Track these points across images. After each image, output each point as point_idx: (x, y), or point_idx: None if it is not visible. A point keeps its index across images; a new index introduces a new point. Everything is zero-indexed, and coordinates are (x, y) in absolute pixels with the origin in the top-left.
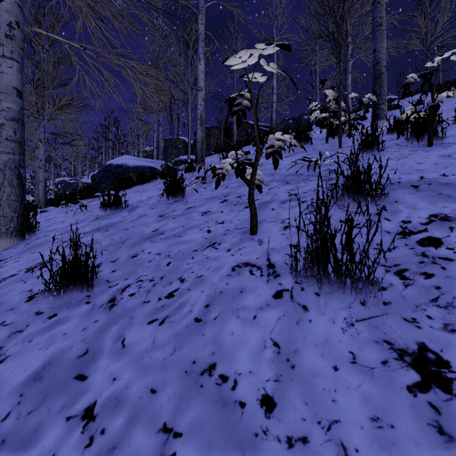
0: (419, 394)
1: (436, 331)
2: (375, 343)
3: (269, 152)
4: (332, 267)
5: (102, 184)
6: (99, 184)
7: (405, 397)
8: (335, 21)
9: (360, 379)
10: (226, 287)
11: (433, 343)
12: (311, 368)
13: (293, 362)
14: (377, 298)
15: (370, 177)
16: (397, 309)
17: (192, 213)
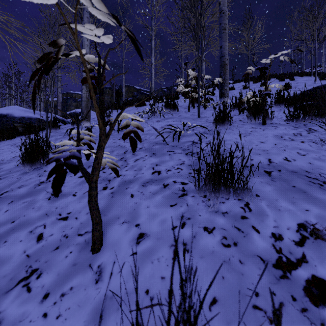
0: None
1: None
2: None
3: (126, 132)
4: None
5: None
6: None
7: None
8: (195, 16)
9: None
10: None
11: None
12: None
13: None
14: None
15: (232, 168)
16: None
17: (38, 193)
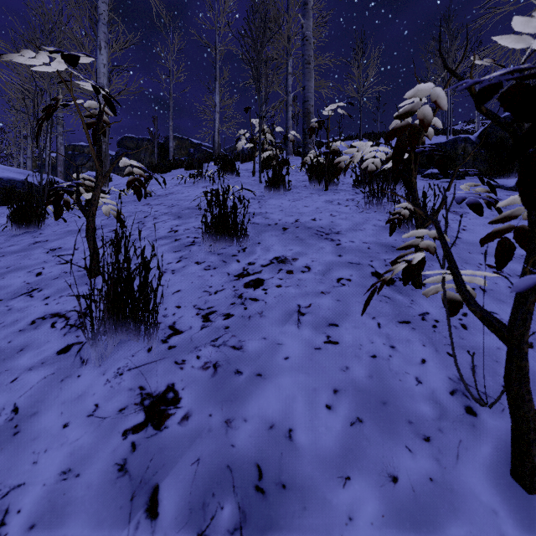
0: (130, 436)
1: (193, 370)
2: (129, 390)
3: (130, 180)
4: (130, 313)
5: None
6: None
7: (115, 441)
8: (255, 47)
9: (84, 432)
10: (6, 346)
11: (182, 382)
12: (38, 431)
13: (21, 427)
14: (167, 343)
15: (236, 217)
16: (177, 352)
17: (34, 249)
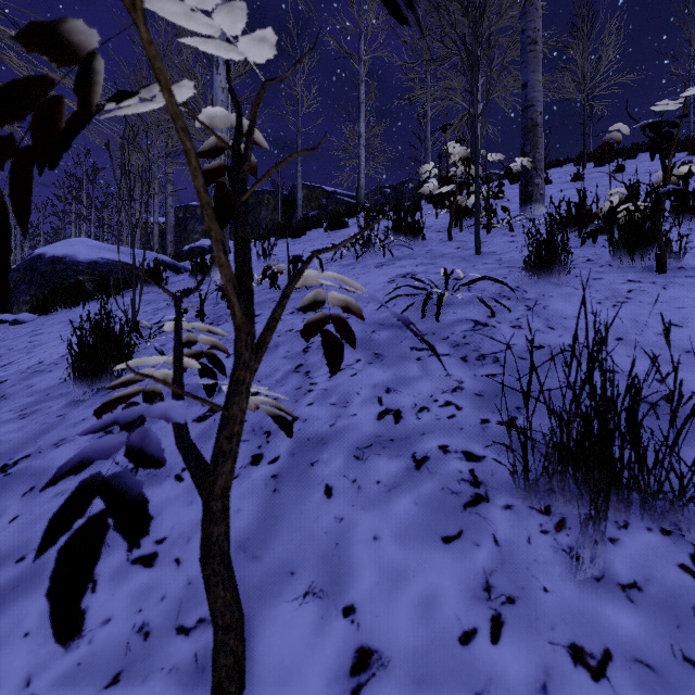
0: None
1: None
2: None
3: (312, 320)
4: None
5: (19, 294)
6: (14, 293)
7: None
8: (469, 13)
9: None
10: None
11: None
12: None
13: None
14: None
15: (636, 428)
16: None
17: (95, 467)
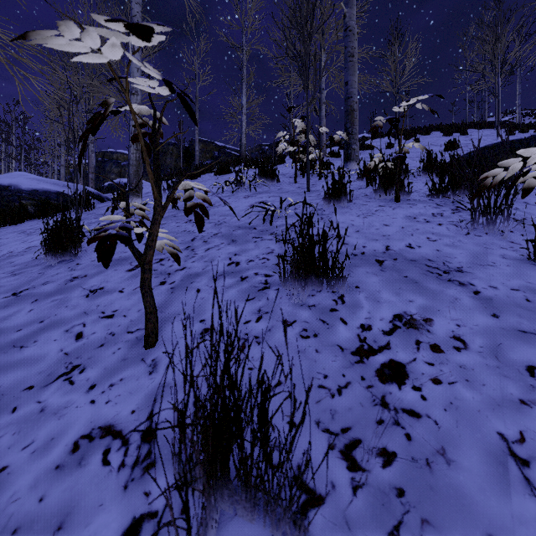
0: None
1: None
2: None
3: (189, 206)
4: (235, 466)
5: None
6: None
7: None
8: (303, 39)
9: None
10: (35, 511)
11: None
12: None
13: None
14: (306, 532)
15: (326, 252)
16: None
17: (71, 290)
